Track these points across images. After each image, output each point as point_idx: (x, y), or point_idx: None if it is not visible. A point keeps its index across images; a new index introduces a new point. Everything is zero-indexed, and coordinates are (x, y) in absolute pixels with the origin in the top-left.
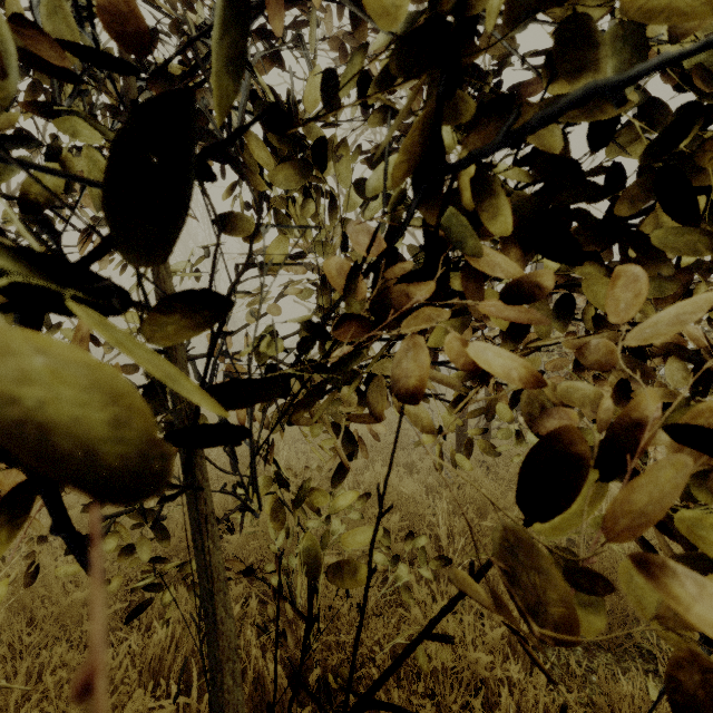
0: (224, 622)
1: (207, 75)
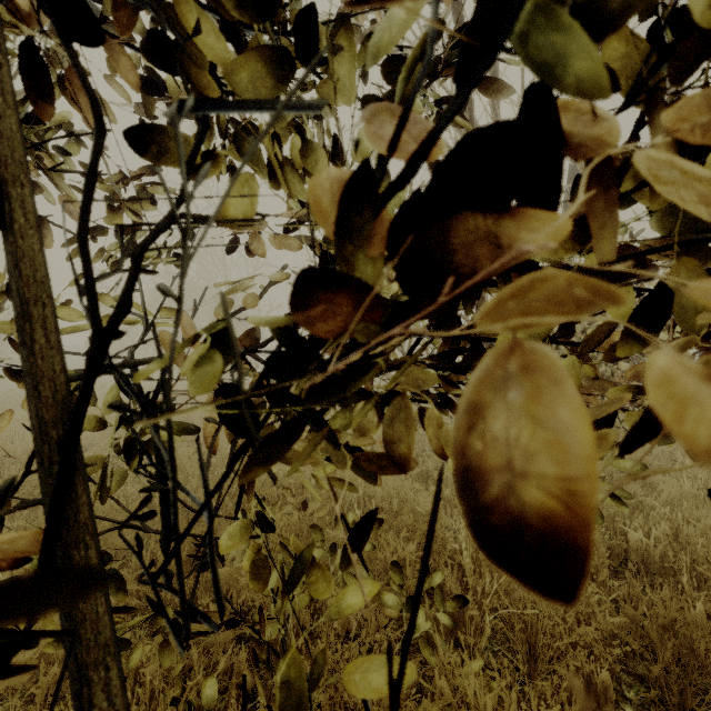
0: None
1: None
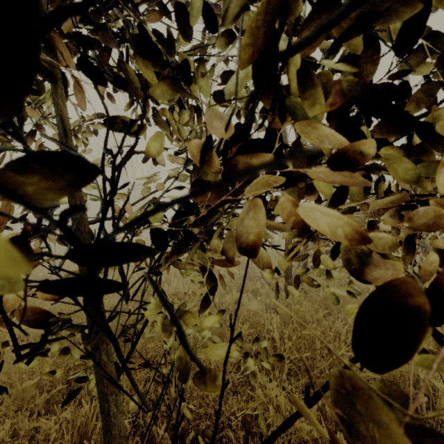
0: (116, 416)
1: (106, 11)
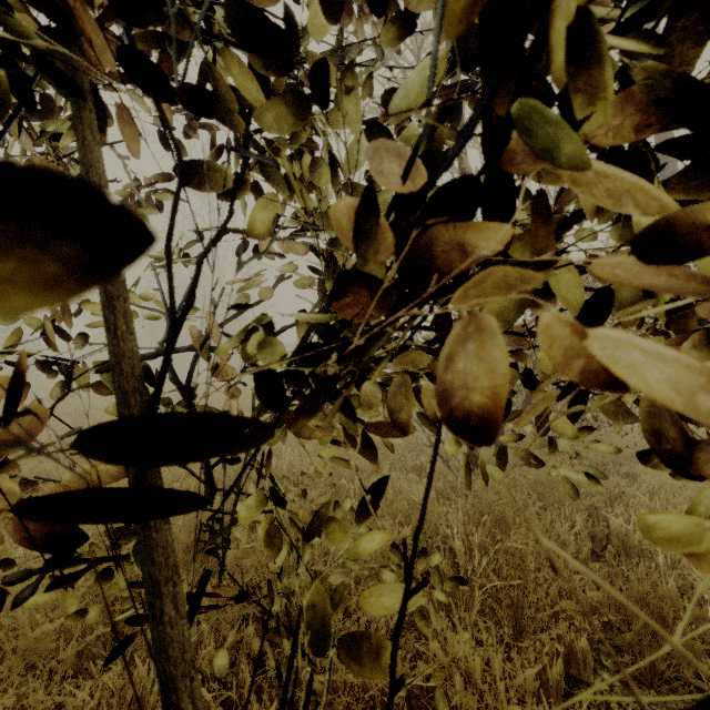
0: None
1: None
